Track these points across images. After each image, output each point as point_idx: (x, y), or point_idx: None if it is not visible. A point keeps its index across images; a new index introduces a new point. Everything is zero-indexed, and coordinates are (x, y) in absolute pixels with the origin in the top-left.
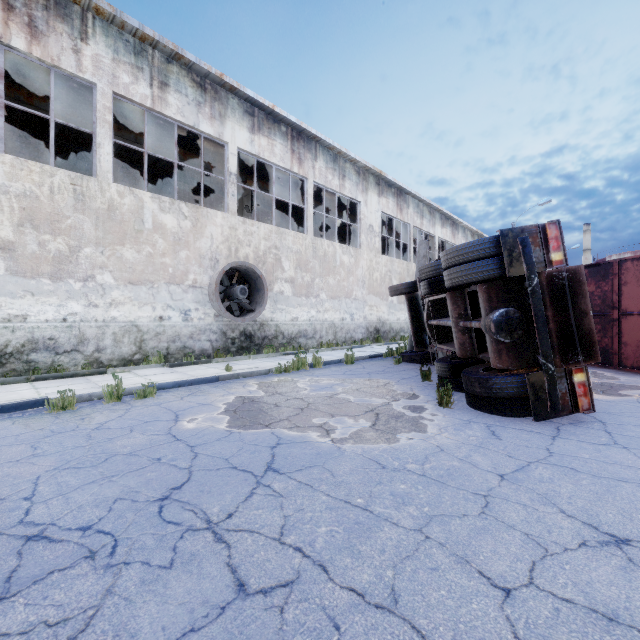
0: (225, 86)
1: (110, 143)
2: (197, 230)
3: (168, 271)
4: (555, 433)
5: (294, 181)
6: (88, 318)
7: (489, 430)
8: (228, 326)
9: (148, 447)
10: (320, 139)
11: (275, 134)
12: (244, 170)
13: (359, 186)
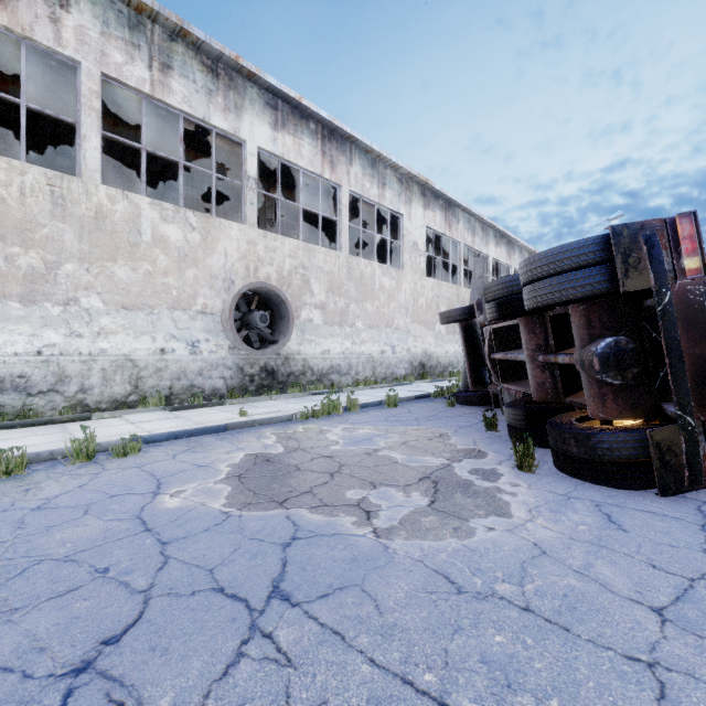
0: (242, 72)
1: (98, 136)
2: (207, 244)
3: (171, 294)
4: (701, 519)
5: (326, 192)
6: (70, 351)
7: (602, 513)
8: (246, 360)
9: (98, 545)
10: (356, 139)
11: (302, 132)
12: (267, 177)
13: (401, 196)
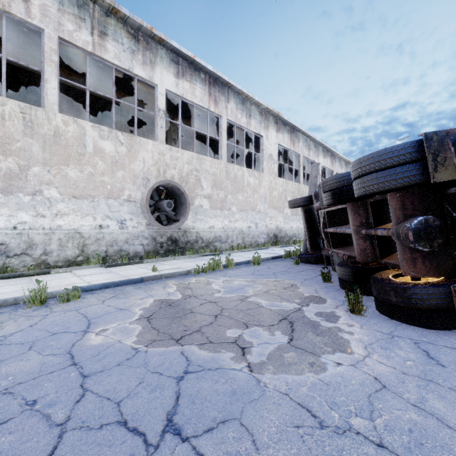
0: (155, 38)
1: (56, 79)
2: (131, 154)
3: (107, 188)
4: None
5: (211, 121)
6: (36, 226)
7: (421, 350)
8: (157, 233)
9: (33, 378)
10: (231, 85)
11: (196, 80)
12: (172, 110)
13: (262, 124)
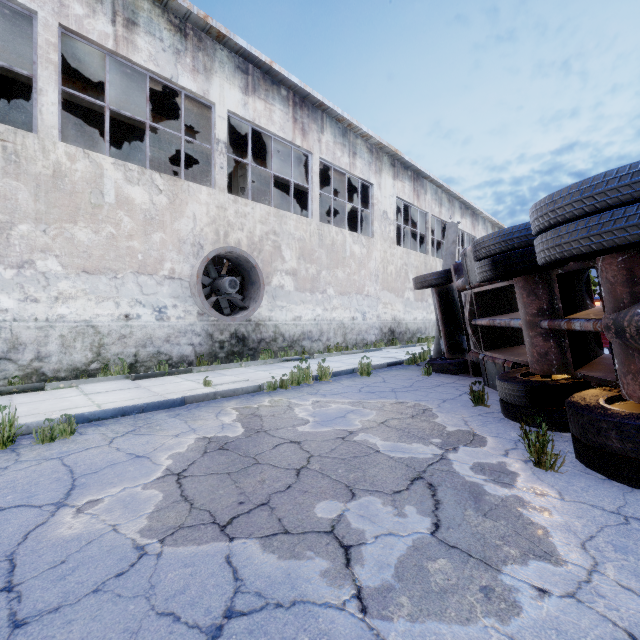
0: (211, 33)
1: (56, 90)
2: (175, 208)
3: (137, 258)
4: None
5: (298, 163)
6: (24, 316)
7: None
8: (215, 327)
9: None
10: (327, 107)
11: (274, 98)
12: (239, 146)
13: (372, 166)
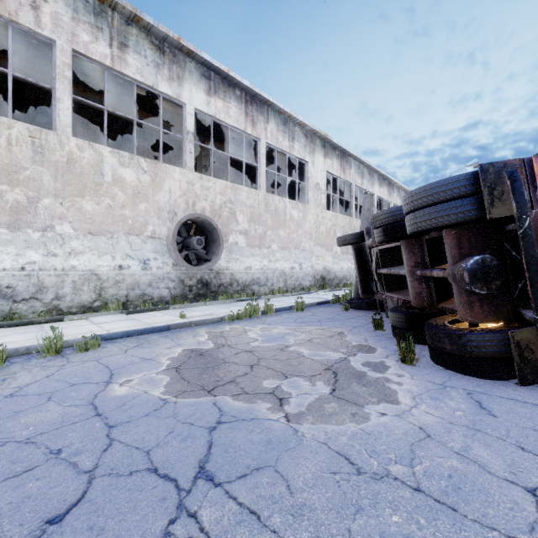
0: (183, 50)
1: (69, 98)
2: (156, 184)
3: (127, 222)
4: None
5: (248, 144)
6: (47, 267)
7: (473, 400)
8: (186, 274)
9: (55, 428)
10: (272, 103)
11: (230, 97)
12: (202, 132)
13: (307, 148)
